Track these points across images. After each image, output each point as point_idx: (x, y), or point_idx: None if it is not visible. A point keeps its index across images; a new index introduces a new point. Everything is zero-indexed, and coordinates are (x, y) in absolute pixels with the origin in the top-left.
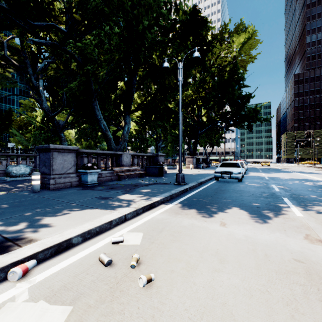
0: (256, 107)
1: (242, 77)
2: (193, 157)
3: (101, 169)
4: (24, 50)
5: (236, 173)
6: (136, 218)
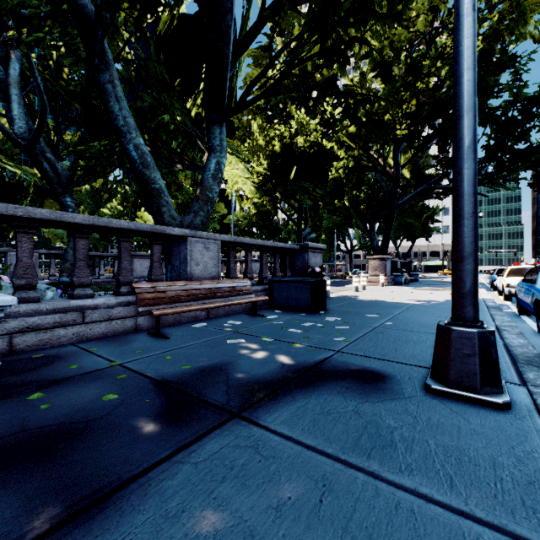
0: None
1: (538, 35)
2: (386, 257)
3: (90, 289)
4: None
5: None
6: None
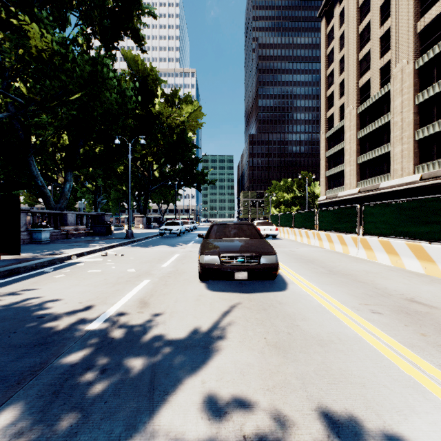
0: (203, 171)
1: (190, 143)
2: (143, 216)
3: None
4: None
5: (175, 229)
6: (106, 250)
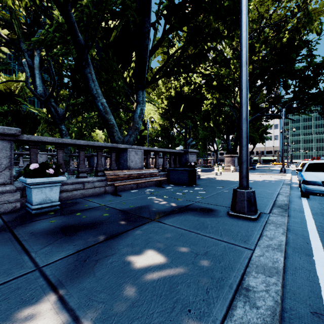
0: None
1: (319, 30)
2: (234, 156)
3: (86, 173)
4: (3, 8)
5: None
6: None
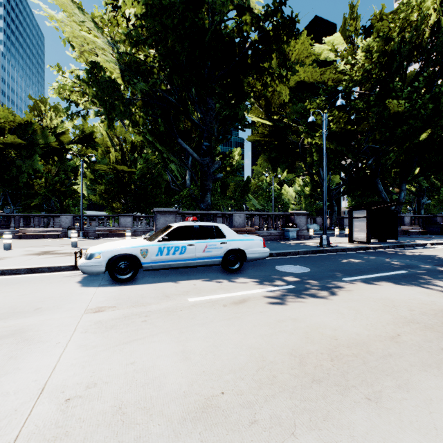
0: None
1: None
2: None
3: None
4: None
5: None
6: None
